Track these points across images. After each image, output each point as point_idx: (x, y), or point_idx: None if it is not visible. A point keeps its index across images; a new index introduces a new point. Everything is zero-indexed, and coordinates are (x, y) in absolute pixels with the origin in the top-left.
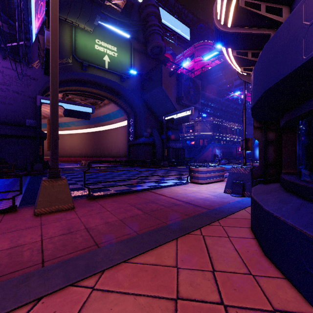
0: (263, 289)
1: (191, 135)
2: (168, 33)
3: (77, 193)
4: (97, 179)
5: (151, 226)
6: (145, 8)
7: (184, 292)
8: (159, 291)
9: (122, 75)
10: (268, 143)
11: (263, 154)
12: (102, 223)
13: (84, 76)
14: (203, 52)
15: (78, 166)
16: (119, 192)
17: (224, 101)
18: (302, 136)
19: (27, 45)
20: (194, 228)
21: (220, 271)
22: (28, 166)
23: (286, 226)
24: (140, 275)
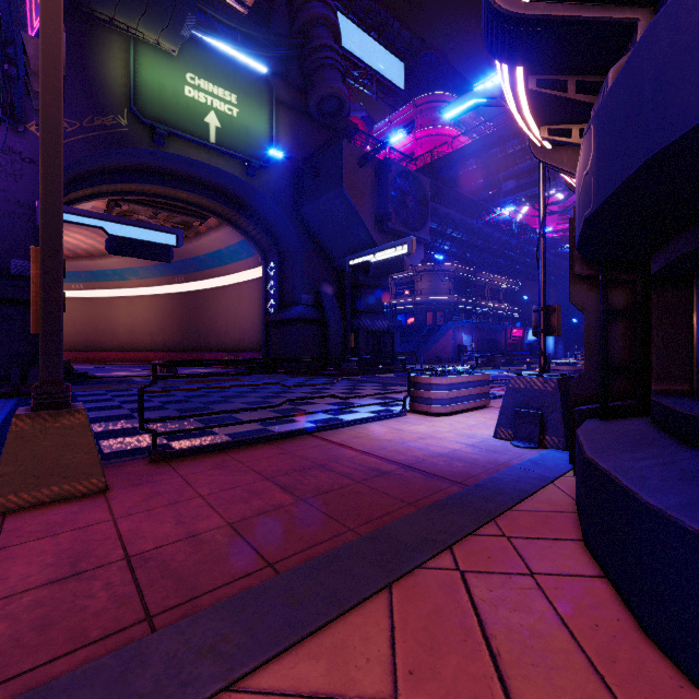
0: None
1: (409, 301)
2: (356, 70)
3: (129, 443)
4: (185, 405)
5: (316, 544)
6: (305, 7)
7: None
8: None
9: (250, 160)
10: (613, 315)
11: (600, 343)
12: (179, 538)
13: (159, 160)
14: (435, 116)
15: (144, 373)
16: (234, 442)
17: (480, 226)
18: None
19: (9, 75)
20: (435, 548)
21: None
22: (14, 372)
23: None
24: None
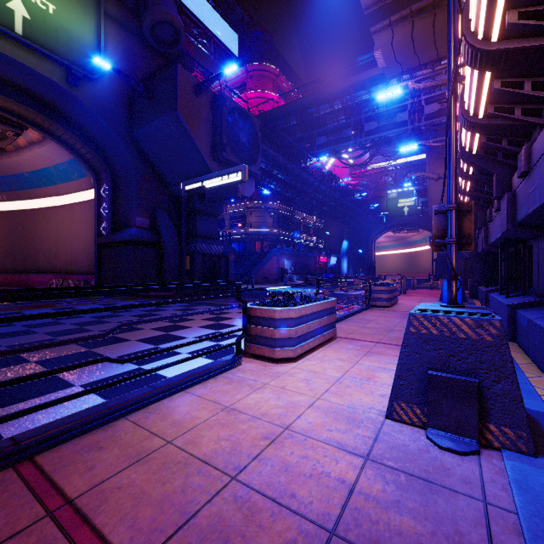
0: None
1: (241, 232)
2: (196, 29)
3: None
4: None
5: None
6: None
7: None
8: None
9: (71, 66)
10: None
11: None
12: None
13: None
14: (262, 83)
15: None
16: None
17: (300, 171)
18: None
19: None
20: None
21: None
22: None
23: None
24: None
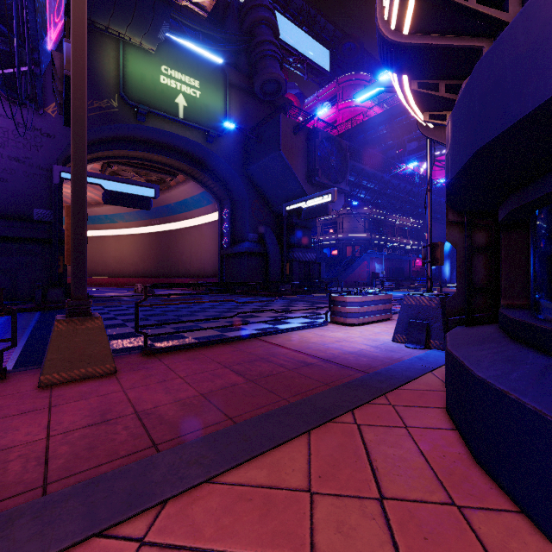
0: (481, 536)
1: (333, 238)
2: (291, 57)
3: (125, 343)
4: (162, 317)
5: (260, 407)
6: (251, 11)
7: (325, 546)
8: (275, 546)
9: (209, 131)
10: (474, 250)
11: (465, 271)
12: (168, 402)
13: (141, 132)
14: (353, 92)
15: (129, 293)
16: (201, 342)
17: (389, 179)
18: (543, 238)
19: (34, 73)
20: (341, 410)
21: (394, 498)
22: (37, 293)
23: (522, 410)
24: (238, 510)
